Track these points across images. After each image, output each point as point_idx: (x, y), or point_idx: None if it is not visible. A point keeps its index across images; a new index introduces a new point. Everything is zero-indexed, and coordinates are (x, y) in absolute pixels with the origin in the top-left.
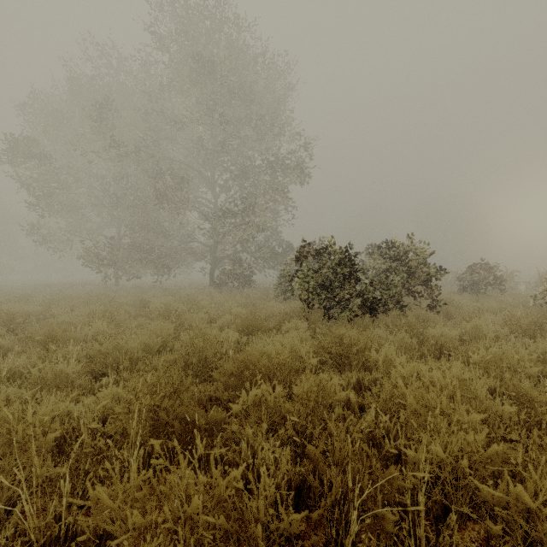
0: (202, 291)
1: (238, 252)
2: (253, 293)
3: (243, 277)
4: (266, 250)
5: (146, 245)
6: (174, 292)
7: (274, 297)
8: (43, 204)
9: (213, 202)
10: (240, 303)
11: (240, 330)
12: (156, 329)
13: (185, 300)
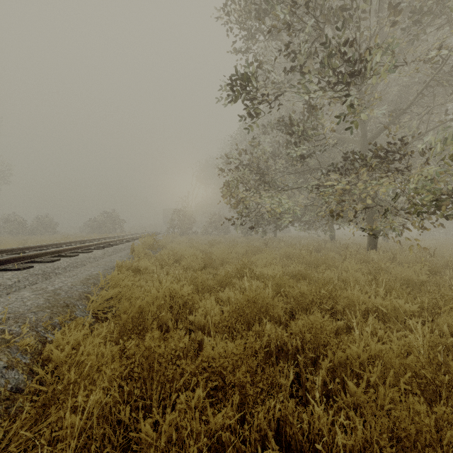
0: None
1: None
2: None
3: None
4: None
5: None
6: None
7: None
8: None
9: None
10: None
11: None
12: None
13: None
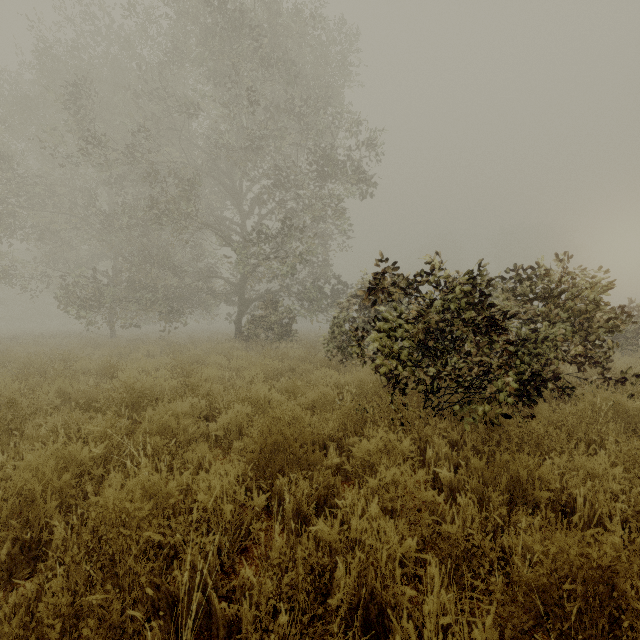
0: (220, 348)
1: (273, 292)
2: (293, 351)
3: (280, 326)
4: (312, 289)
5: (148, 282)
6: (180, 349)
7: (326, 360)
8: (1, 225)
9: (240, 224)
10: (271, 371)
11: (254, 464)
12: (27, 475)
13: (183, 364)
